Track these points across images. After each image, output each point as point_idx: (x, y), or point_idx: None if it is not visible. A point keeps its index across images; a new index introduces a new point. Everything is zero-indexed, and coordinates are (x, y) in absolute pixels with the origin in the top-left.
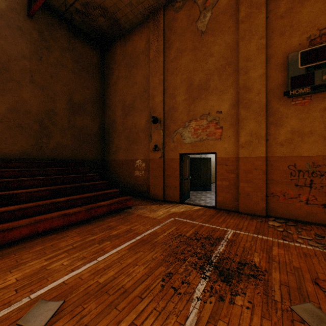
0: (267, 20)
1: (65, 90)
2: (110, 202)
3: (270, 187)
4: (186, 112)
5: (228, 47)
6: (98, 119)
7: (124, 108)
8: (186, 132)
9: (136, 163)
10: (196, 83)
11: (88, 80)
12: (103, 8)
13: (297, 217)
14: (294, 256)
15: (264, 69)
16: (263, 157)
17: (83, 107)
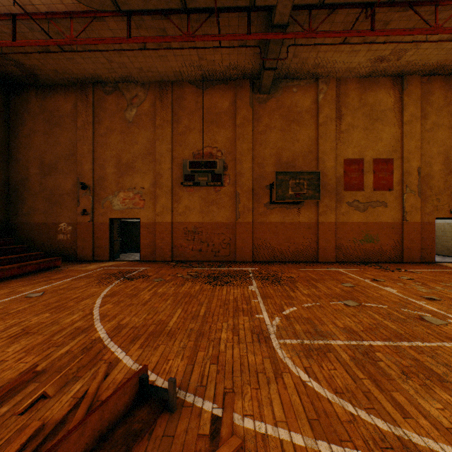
0: (173, 133)
1: None
2: (41, 261)
3: (175, 242)
4: (116, 183)
5: (149, 141)
6: (0, 173)
7: (42, 166)
8: (116, 200)
9: (60, 227)
10: (125, 161)
11: None
12: (19, 62)
13: (188, 259)
14: (169, 271)
15: (171, 165)
16: (170, 222)
17: None
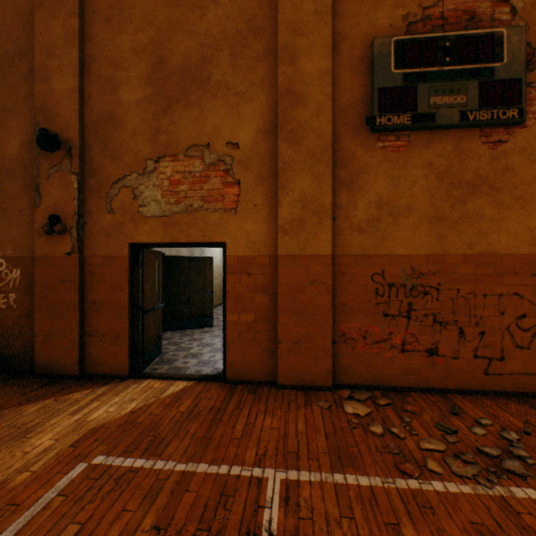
0: None
1: None
2: None
3: (340, 322)
4: (149, 133)
5: None
6: None
7: None
8: (149, 186)
9: None
10: (175, 62)
11: None
12: None
13: (388, 380)
14: None
15: (329, 60)
16: (328, 255)
17: None
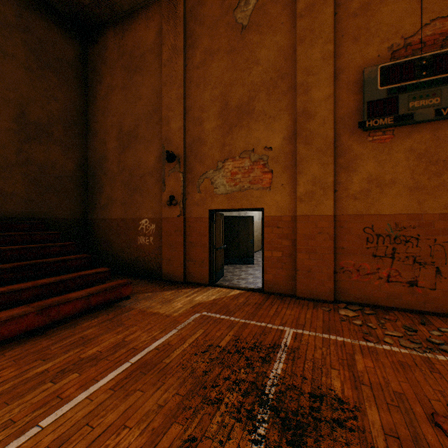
0: (336, 18)
1: (11, 98)
2: (90, 292)
3: (340, 259)
4: (219, 146)
5: (281, 52)
6: (75, 152)
7: (120, 136)
8: (219, 176)
9: (140, 225)
10: (234, 103)
11: (57, 86)
12: None
13: (376, 300)
14: (388, 371)
15: (331, 88)
16: (330, 215)
17: (48, 130)
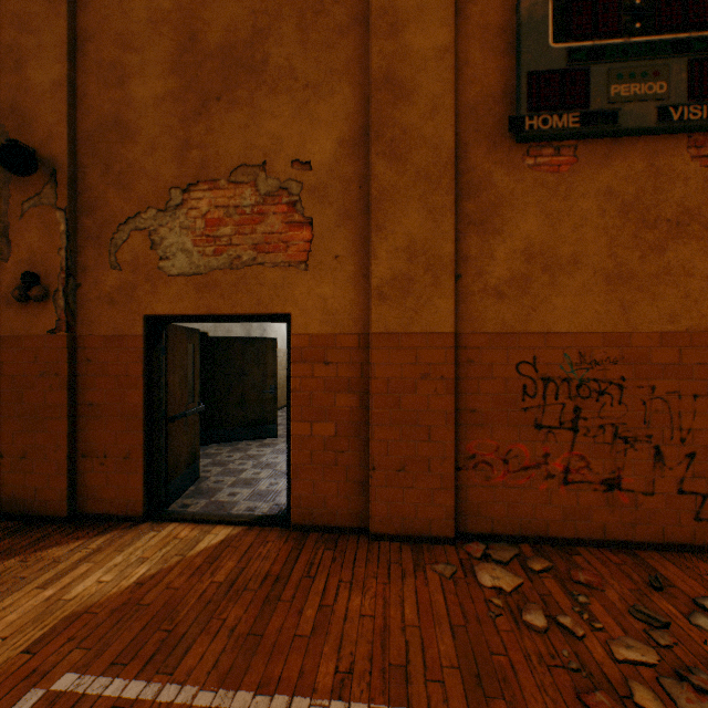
0: None
1: None
2: None
3: (468, 437)
4: (174, 147)
5: None
6: None
7: None
8: (174, 228)
9: None
10: (214, 39)
11: None
12: None
13: (542, 527)
14: None
15: (451, 30)
16: (449, 333)
17: None
